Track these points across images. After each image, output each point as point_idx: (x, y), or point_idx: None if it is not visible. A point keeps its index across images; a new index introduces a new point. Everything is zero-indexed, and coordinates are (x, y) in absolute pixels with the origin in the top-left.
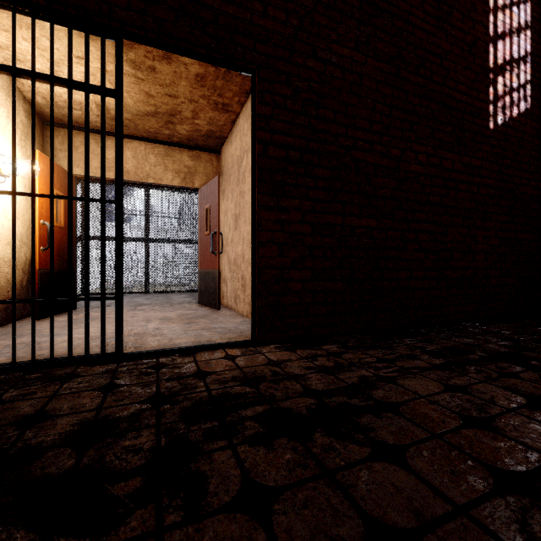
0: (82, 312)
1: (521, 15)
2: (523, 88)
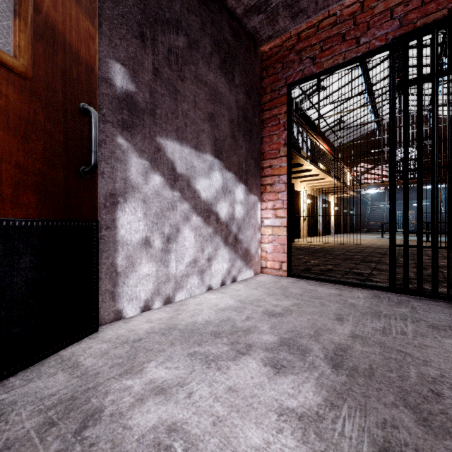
0: None
1: None
2: None
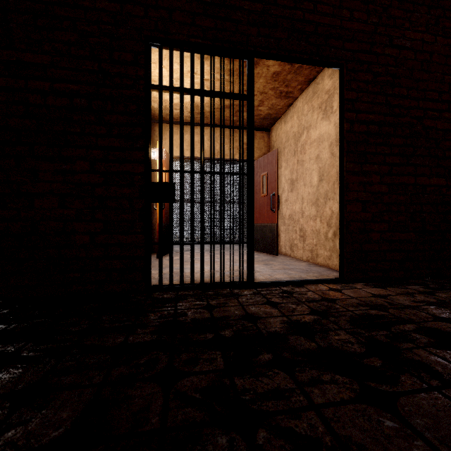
0: (178, 254)
1: None
2: None
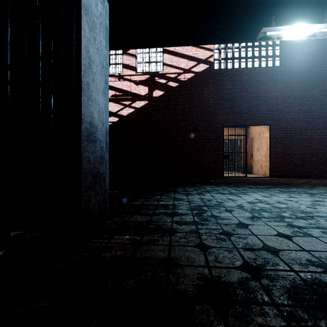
0: None
1: None
2: None
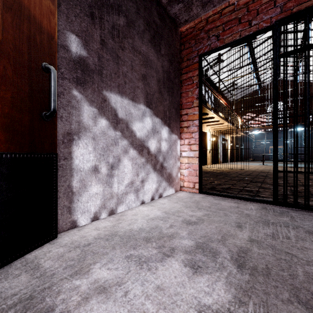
0: None
1: None
2: None
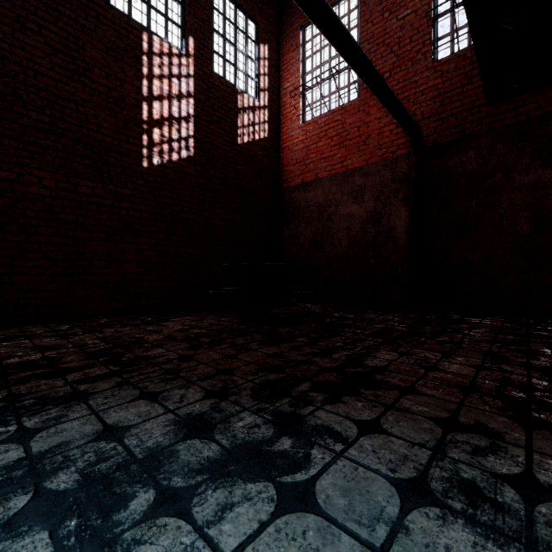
0: None
1: (182, 86)
2: (185, 140)
